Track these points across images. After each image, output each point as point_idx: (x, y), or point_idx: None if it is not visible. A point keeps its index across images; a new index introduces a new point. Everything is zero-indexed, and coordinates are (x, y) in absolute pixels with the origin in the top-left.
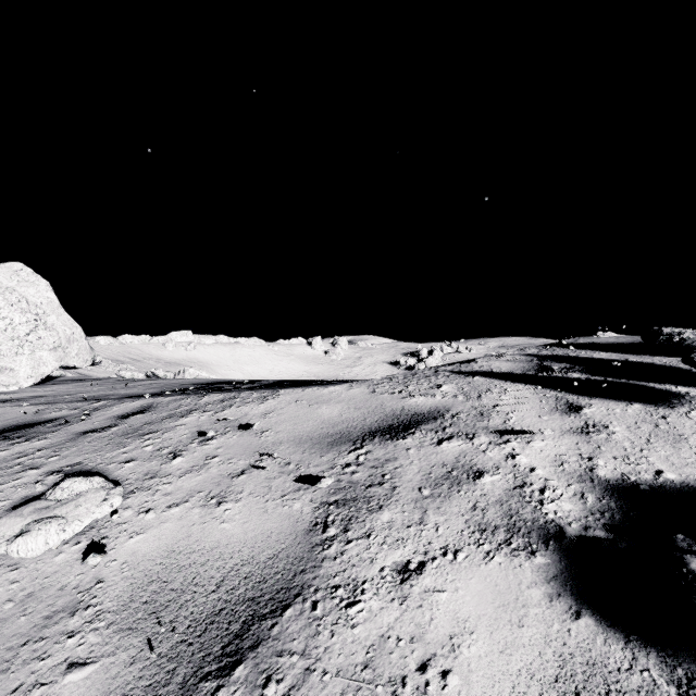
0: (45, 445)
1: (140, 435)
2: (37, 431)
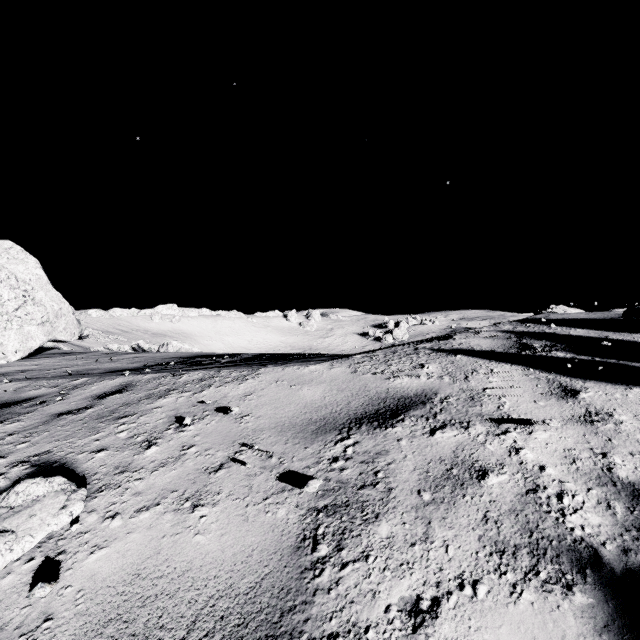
0: (17, 428)
1: (115, 419)
2: (12, 411)
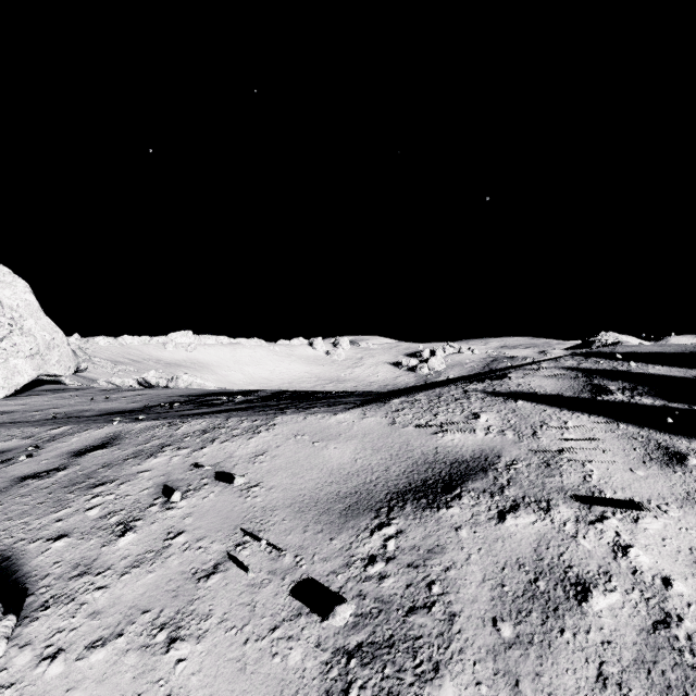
0: None
1: (89, 487)
2: None
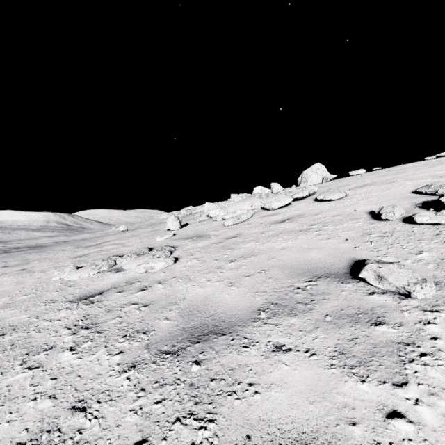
0: None
1: None
2: None
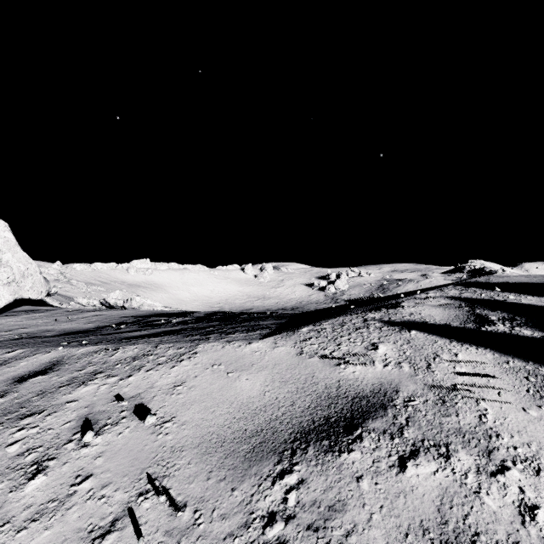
0: None
1: (18, 418)
2: None
